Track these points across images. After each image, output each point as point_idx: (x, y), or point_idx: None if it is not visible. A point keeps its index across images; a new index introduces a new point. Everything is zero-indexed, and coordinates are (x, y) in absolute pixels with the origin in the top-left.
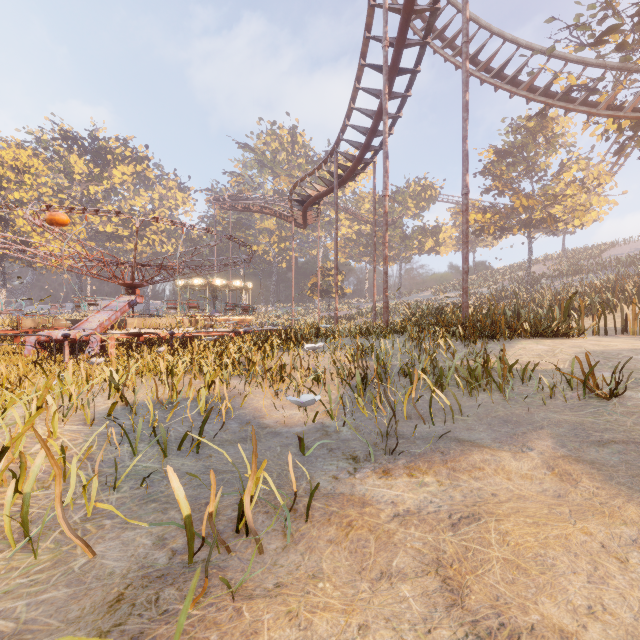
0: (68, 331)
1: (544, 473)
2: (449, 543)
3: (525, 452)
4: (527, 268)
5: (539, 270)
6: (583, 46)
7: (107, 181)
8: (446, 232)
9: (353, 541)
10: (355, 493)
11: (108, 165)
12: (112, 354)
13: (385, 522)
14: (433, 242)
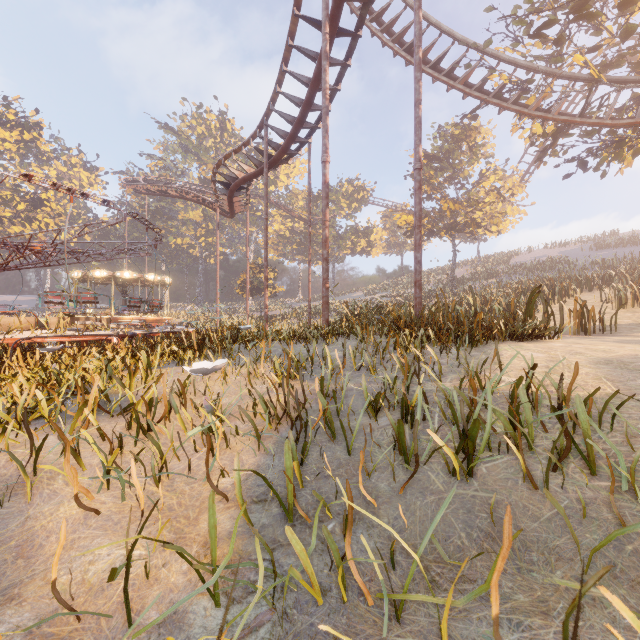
0: None
1: None
2: None
3: None
4: (452, 270)
5: (459, 273)
6: (517, 43)
7: None
8: (377, 234)
9: None
10: None
11: None
12: None
13: None
14: (365, 243)
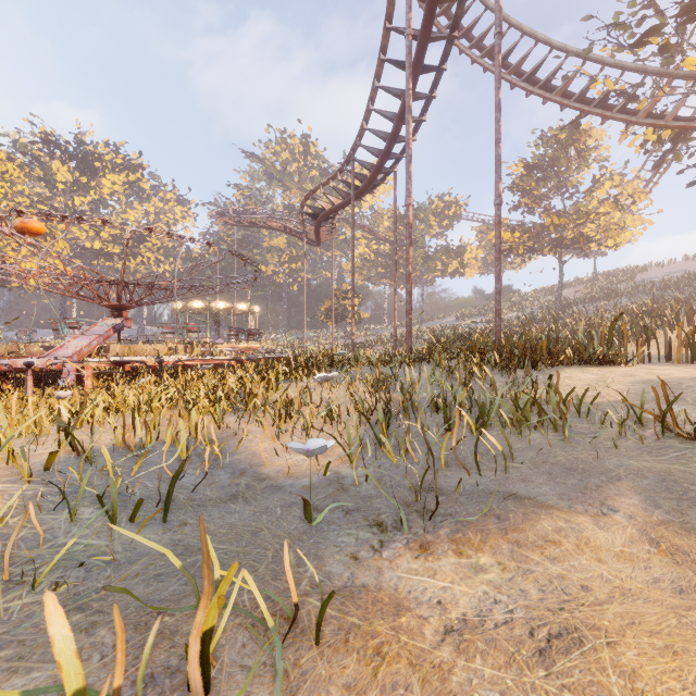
0: (36, 359)
1: (647, 550)
2: (544, 694)
3: (608, 515)
4: (558, 292)
5: (569, 294)
6: (622, 48)
7: (95, 191)
8: (471, 253)
9: (385, 688)
10: (383, 585)
11: (96, 173)
12: (88, 386)
13: (433, 646)
14: (457, 263)
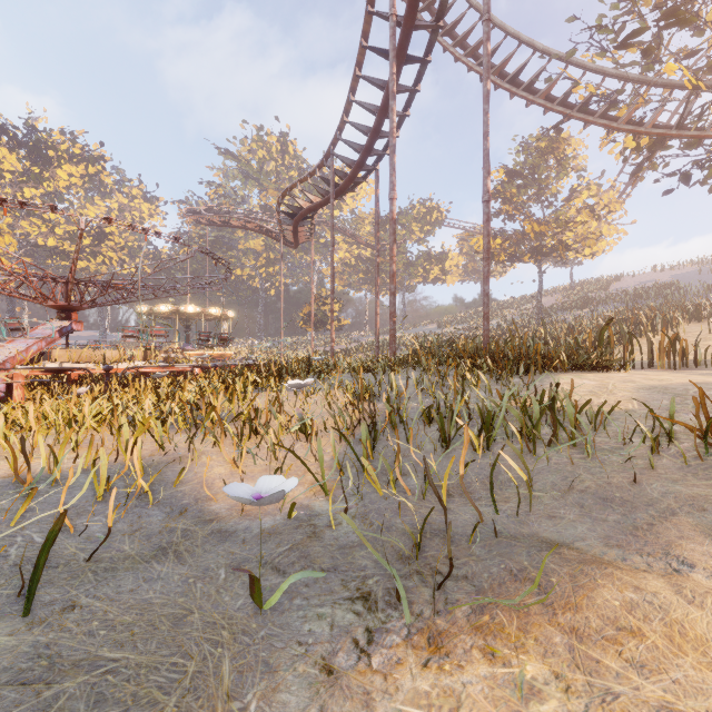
0: None
1: None
2: None
3: (684, 572)
4: (537, 299)
5: (547, 302)
6: (604, 52)
7: (48, 183)
8: (453, 260)
9: None
10: None
11: (50, 163)
12: (18, 398)
13: None
14: (439, 270)
